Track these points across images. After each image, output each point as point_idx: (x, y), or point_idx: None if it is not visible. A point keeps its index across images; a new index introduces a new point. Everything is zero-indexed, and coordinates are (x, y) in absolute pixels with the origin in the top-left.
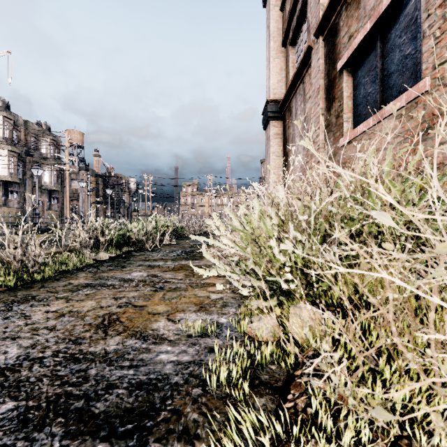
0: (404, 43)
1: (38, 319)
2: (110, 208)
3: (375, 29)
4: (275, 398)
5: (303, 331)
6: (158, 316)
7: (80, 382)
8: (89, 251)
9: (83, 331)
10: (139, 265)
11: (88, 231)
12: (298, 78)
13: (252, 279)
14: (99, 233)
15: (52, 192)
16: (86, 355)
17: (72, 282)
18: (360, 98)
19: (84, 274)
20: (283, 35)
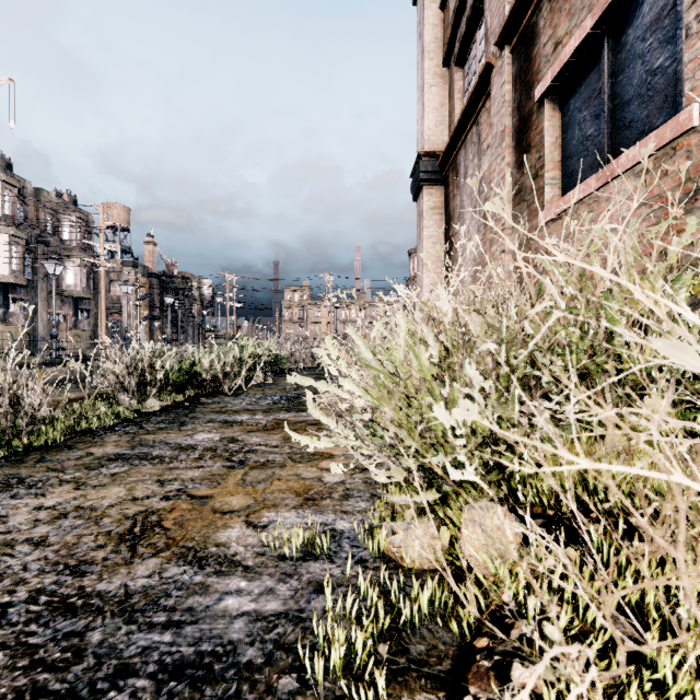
0: (651, 49)
1: (20, 523)
2: (172, 326)
3: (600, 29)
4: (439, 699)
5: (502, 596)
6: (231, 517)
7: (67, 661)
8: (129, 397)
9: (93, 547)
10: (209, 420)
11: (128, 364)
12: (469, 116)
13: (394, 468)
14: (146, 368)
15: (79, 301)
16: (89, 600)
17: (94, 451)
18: (572, 145)
19: (115, 437)
20: (445, 49)
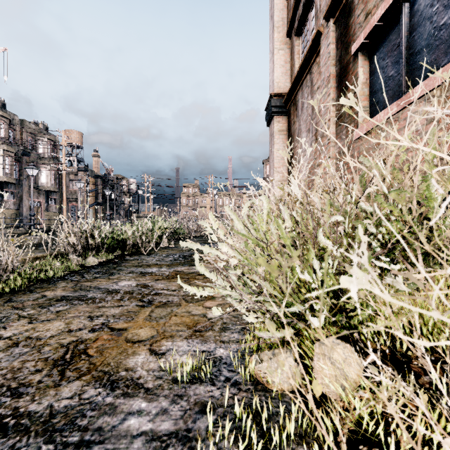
0: (438, 12)
1: None
2: (110, 209)
3: (399, 1)
4: None
5: None
6: (139, 346)
7: None
8: (77, 256)
9: (32, 372)
10: (130, 271)
11: (76, 234)
12: (305, 68)
13: (267, 321)
14: (88, 236)
15: (49, 193)
16: (20, 420)
17: (47, 294)
18: (378, 83)
19: (64, 284)
20: (288, 25)
